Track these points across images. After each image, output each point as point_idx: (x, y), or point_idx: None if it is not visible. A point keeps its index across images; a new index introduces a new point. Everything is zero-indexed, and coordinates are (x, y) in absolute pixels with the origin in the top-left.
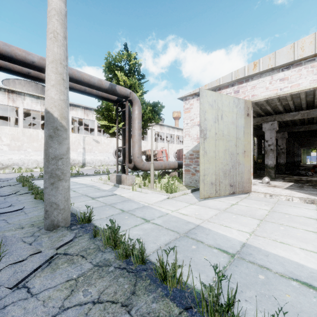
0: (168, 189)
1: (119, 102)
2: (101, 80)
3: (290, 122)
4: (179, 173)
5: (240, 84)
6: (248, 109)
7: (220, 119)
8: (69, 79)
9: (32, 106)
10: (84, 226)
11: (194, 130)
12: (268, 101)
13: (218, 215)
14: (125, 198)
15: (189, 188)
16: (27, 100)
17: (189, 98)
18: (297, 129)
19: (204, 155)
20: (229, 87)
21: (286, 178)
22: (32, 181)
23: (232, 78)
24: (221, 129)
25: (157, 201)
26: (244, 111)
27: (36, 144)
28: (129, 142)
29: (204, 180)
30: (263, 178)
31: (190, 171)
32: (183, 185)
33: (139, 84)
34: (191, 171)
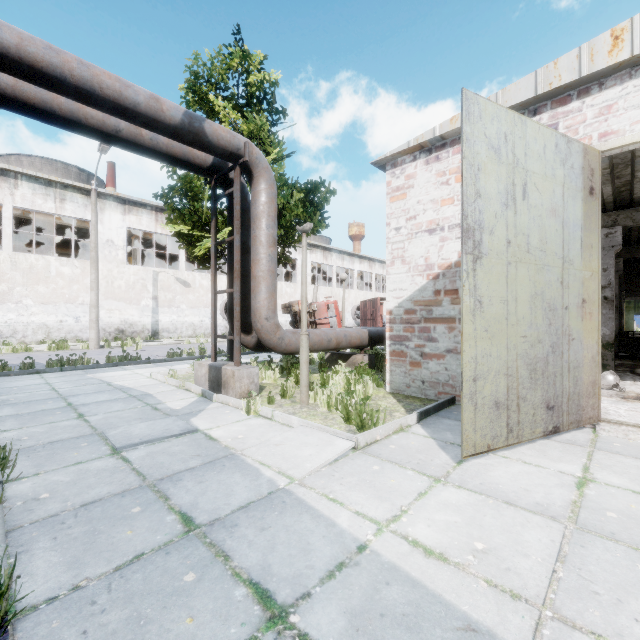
0: (350, 412)
1: (217, 174)
2: (158, 100)
3: (637, 233)
4: (371, 357)
5: (560, 107)
6: (593, 175)
7: (521, 198)
8: (53, 83)
9: (36, 202)
10: None
11: (417, 244)
12: (614, 169)
13: (572, 557)
14: (218, 450)
15: (407, 406)
16: (23, 188)
17: (403, 160)
18: None
19: (474, 313)
20: None
21: (639, 370)
22: (1, 378)
23: (536, 88)
24: (522, 228)
25: (320, 465)
26: (582, 180)
27: (45, 289)
28: (244, 280)
29: (476, 393)
30: (602, 374)
31: (406, 355)
32: (387, 393)
33: (272, 133)
34: (410, 356)
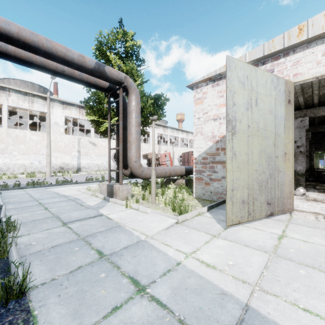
0: (175, 206)
1: (111, 91)
2: (83, 57)
3: (318, 119)
4: (186, 180)
5: (275, 61)
6: (290, 94)
7: (254, 105)
8: (34, 50)
9: (19, 103)
10: (3, 313)
11: (208, 126)
12: (303, 89)
13: (271, 267)
14: (112, 223)
15: (203, 204)
16: (12, 96)
17: (201, 85)
18: (324, 128)
19: (232, 159)
20: (259, 66)
21: (317, 187)
22: (4, 191)
23: (263, 52)
24: (255, 119)
25: (160, 230)
26: (284, 96)
27: (24, 147)
28: (124, 143)
29: (233, 196)
30: (297, 189)
31: (203, 179)
32: (194, 198)
33: (138, 71)
34: (205, 180)
